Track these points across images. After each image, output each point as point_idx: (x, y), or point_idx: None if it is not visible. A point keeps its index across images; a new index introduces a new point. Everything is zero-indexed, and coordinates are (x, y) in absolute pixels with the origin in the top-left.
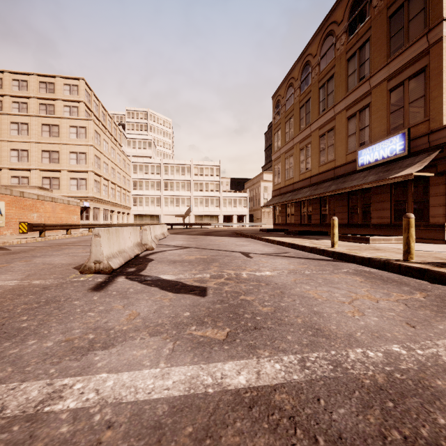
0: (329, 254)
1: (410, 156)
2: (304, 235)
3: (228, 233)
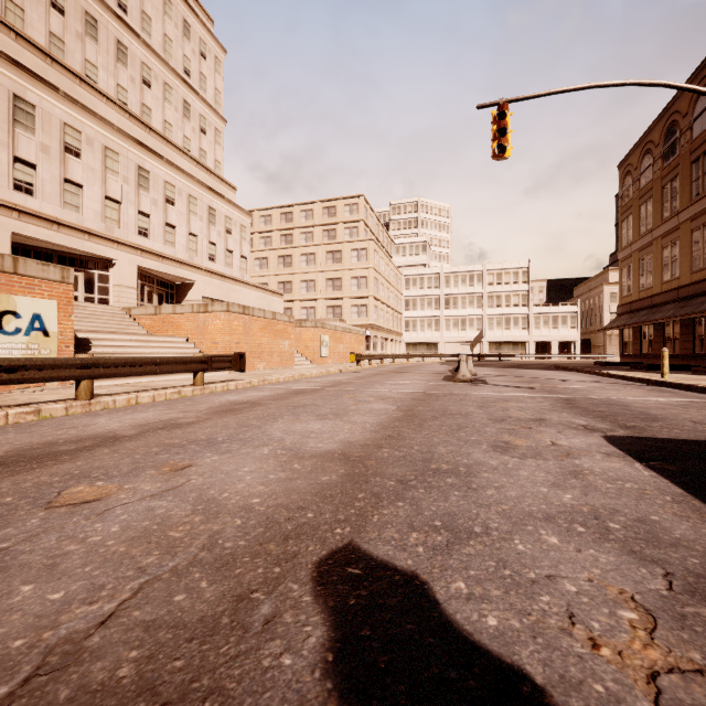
0: (653, 383)
1: None
2: (657, 369)
3: (544, 366)
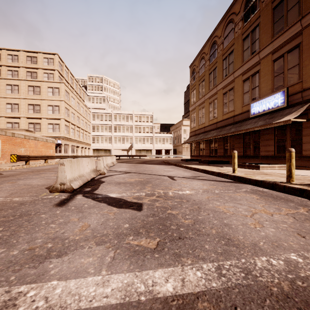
0: (231, 177)
1: (288, 107)
2: (212, 163)
3: (159, 162)
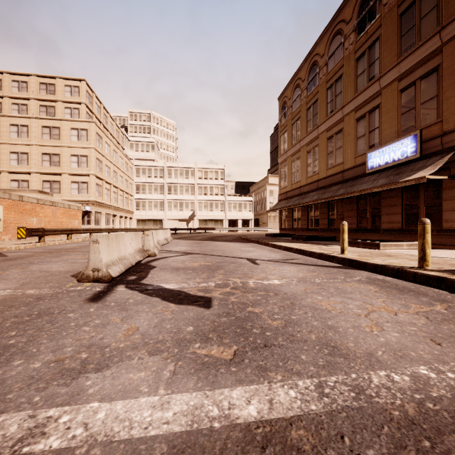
0: (339, 261)
1: (422, 158)
2: (311, 240)
3: (233, 238)
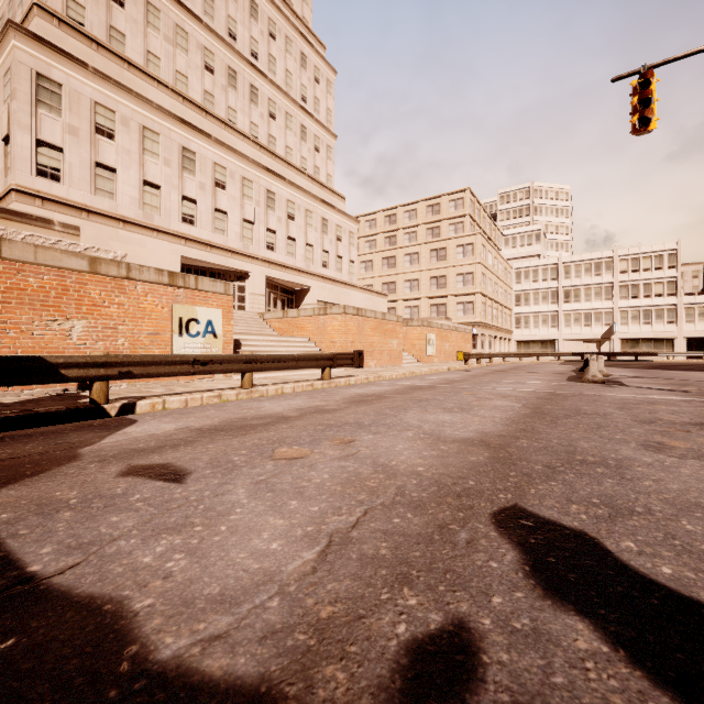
0: None
1: None
2: None
3: (701, 368)
